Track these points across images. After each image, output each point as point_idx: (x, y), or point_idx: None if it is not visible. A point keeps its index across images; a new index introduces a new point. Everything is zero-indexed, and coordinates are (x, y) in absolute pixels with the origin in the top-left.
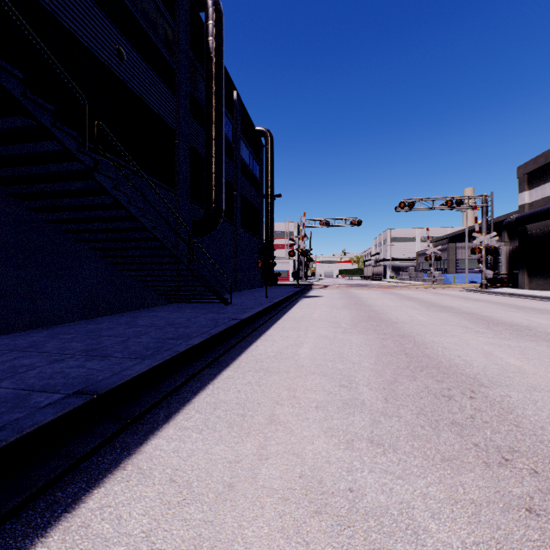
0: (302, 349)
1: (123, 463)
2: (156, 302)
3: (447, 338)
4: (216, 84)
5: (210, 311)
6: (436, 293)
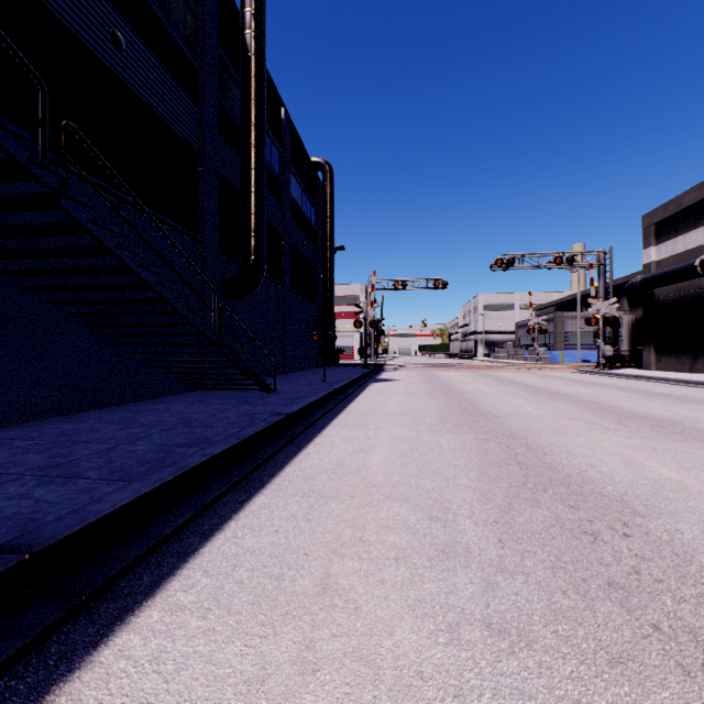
0: (372, 457)
1: (52, 693)
2: (171, 390)
3: (569, 438)
4: (256, 94)
5: (245, 402)
6: (543, 375)
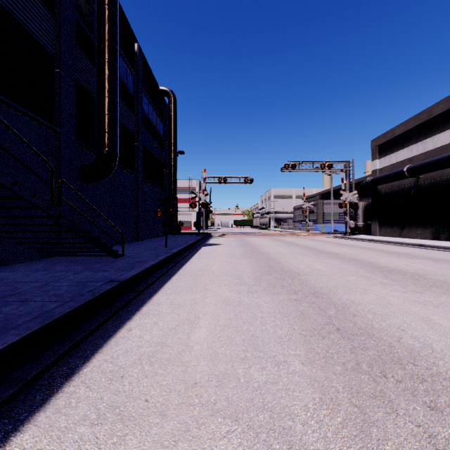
0: (196, 331)
1: None
2: (24, 258)
3: (362, 294)
4: (109, 18)
5: (88, 268)
6: (314, 240)
